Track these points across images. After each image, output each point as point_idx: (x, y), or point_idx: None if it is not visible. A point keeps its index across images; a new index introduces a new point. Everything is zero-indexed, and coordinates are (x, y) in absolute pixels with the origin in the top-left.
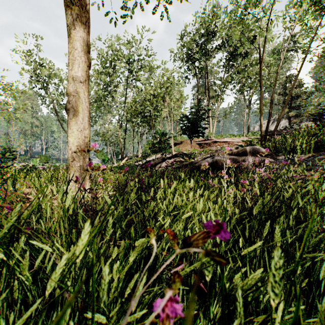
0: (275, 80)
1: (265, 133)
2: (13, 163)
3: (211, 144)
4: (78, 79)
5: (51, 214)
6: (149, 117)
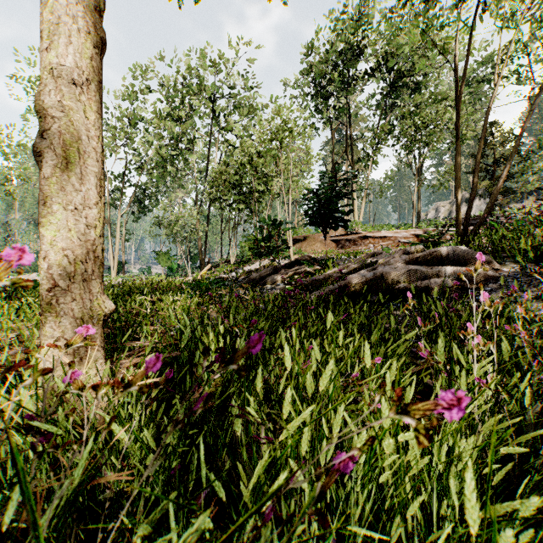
0: (485, 123)
1: (465, 222)
2: None
3: (357, 242)
4: (67, 75)
5: None
6: (249, 194)
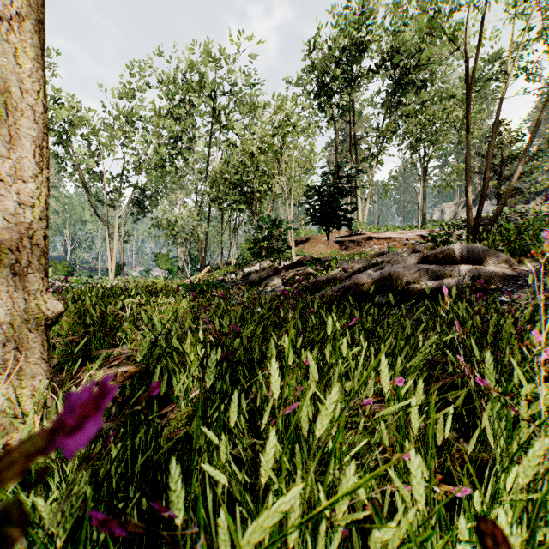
0: (497, 114)
1: (476, 220)
2: None
3: (362, 243)
4: None
5: None
6: (250, 195)
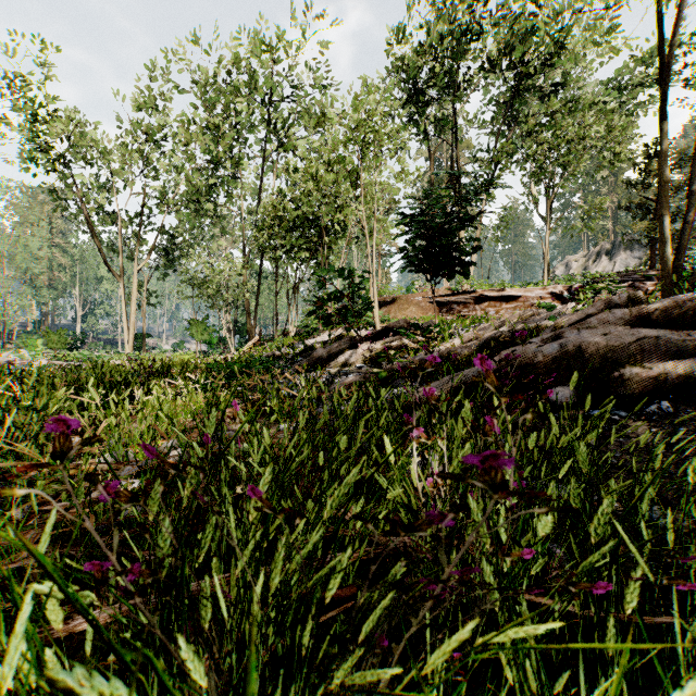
0: None
1: (676, 260)
2: None
3: (470, 305)
4: None
5: None
6: (315, 239)
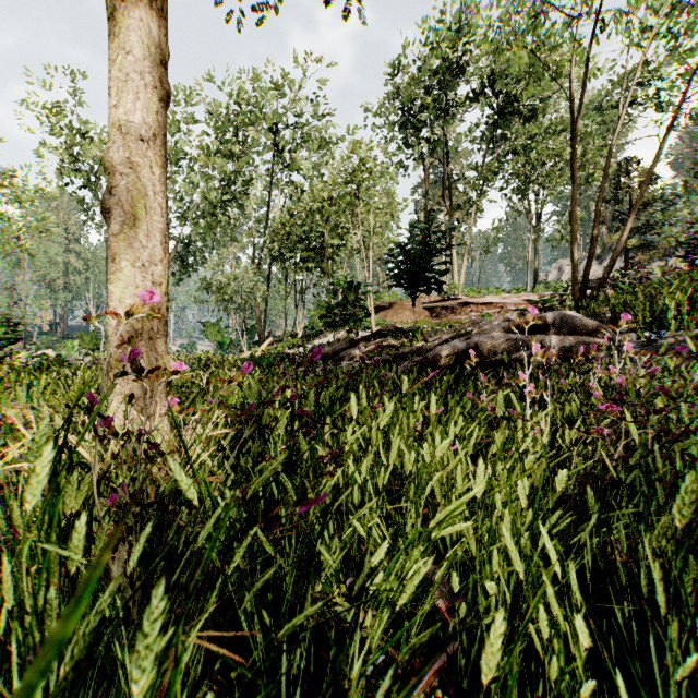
0: (607, 163)
1: (582, 284)
2: (12, 351)
3: (456, 310)
4: (135, 132)
5: (4, 516)
6: (320, 250)
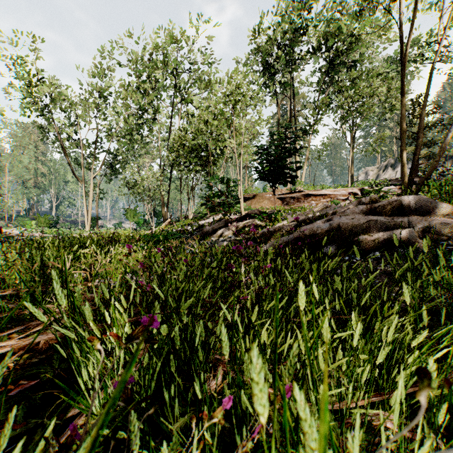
0: (430, 79)
1: (410, 176)
2: None
3: (301, 199)
4: None
5: None
6: (205, 158)
